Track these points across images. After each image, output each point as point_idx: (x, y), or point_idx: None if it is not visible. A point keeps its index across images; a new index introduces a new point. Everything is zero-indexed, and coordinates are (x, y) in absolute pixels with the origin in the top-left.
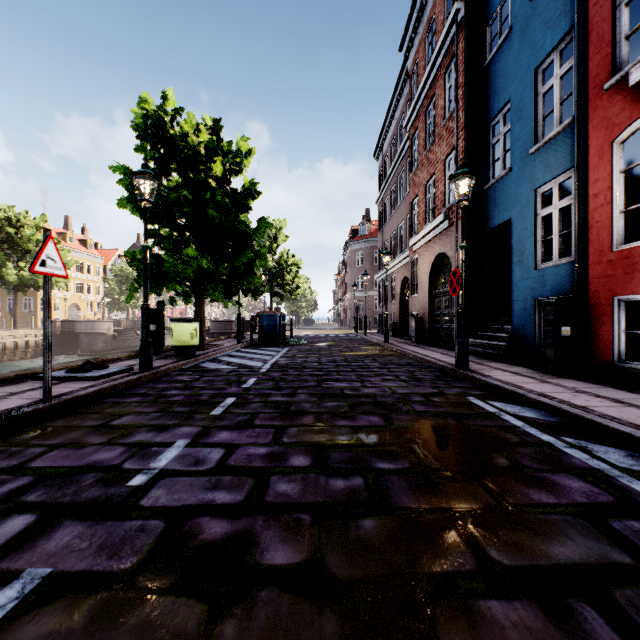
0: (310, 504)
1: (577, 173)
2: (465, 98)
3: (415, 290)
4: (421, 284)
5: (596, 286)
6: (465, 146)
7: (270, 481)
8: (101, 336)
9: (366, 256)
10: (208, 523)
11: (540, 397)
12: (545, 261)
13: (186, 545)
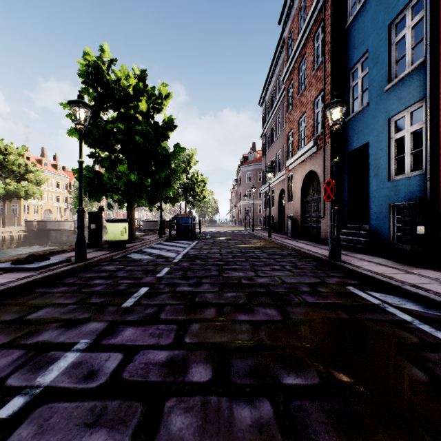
0: None
1: (429, 102)
2: (330, 52)
3: (290, 198)
4: (295, 194)
5: None
6: (330, 89)
7: (164, 410)
8: (65, 232)
9: (253, 175)
10: None
11: (416, 289)
12: (397, 174)
13: None
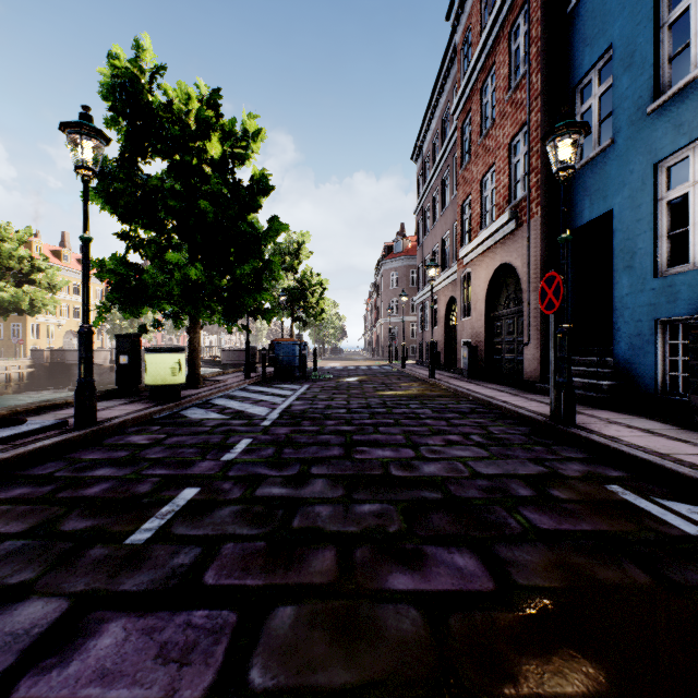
0: None
1: None
2: (541, 56)
3: (466, 312)
4: (475, 305)
5: None
6: (541, 119)
7: None
8: (96, 368)
9: (401, 276)
10: None
11: None
12: (670, 265)
13: None
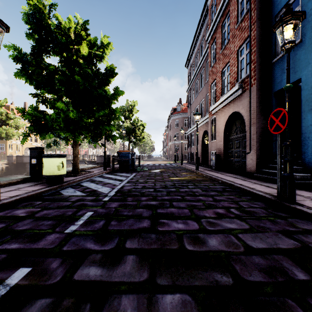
0: None
1: None
2: (257, 0)
3: (213, 137)
4: (218, 133)
5: None
6: (257, 34)
7: None
8: None
9: (180, 122)
10: None
11: None
12: None
13: None
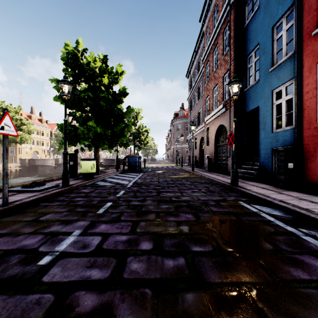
0: (151, 280)
1: (296, 81)
2: (234, 44)
3: (207, 144)
4: (210, 141)
5: (307, 141)
6: (234, 69)
7: (127, 261)
8: (48, 167)
9: (182, 127)
10: (83, 296)
11: (281, 203)
12: (277, 128)
13: (65, 317)
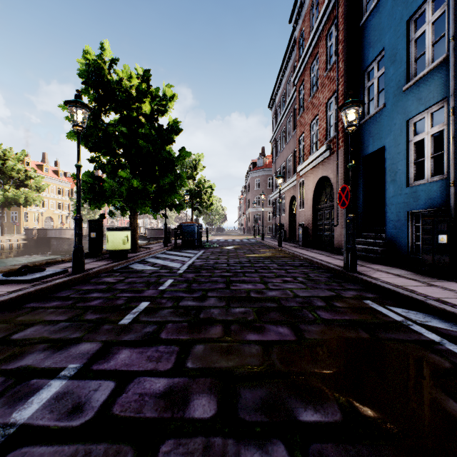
0: None
1: (451, 101)
2: (344, 51)
3: (301, 206)
4: (306, 201)
5: None
6: (344, 90)
7: (158, 456)
8: (66, 240)
9: (262, 182)
10: None
11: (442, 304)
12: (416, 180)
13: None
